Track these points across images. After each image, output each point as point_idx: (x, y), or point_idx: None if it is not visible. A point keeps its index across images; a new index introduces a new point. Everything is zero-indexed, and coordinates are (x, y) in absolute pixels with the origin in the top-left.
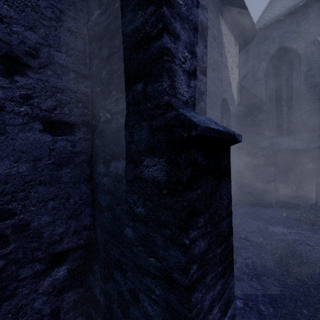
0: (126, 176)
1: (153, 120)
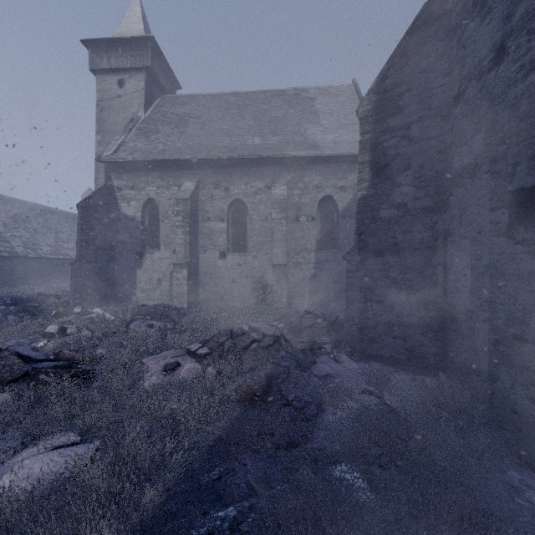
0: None
1: None
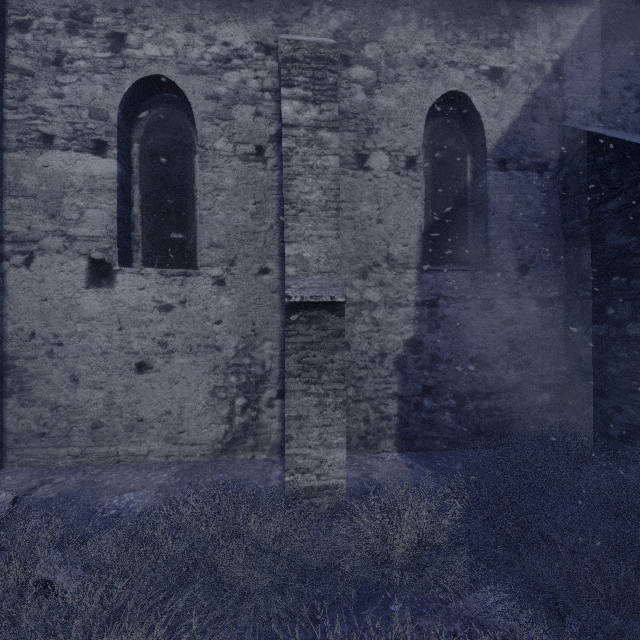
0: (609, 334)
1: (636, 302)
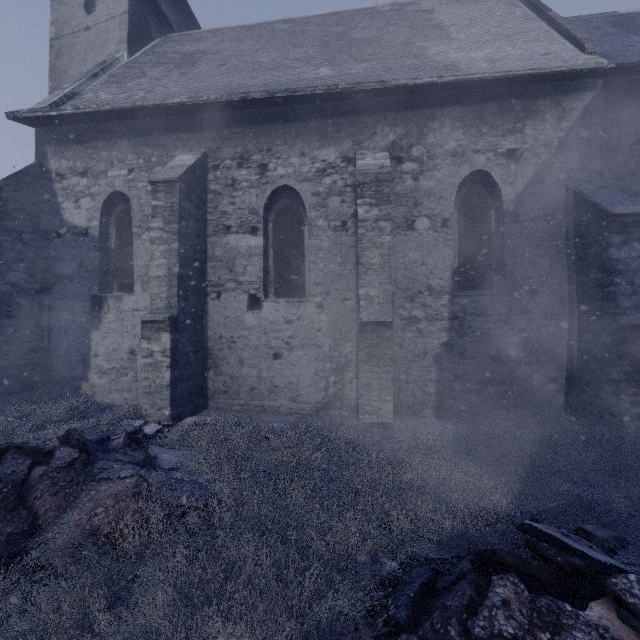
0: (592, 341)
1: (605, 319)
